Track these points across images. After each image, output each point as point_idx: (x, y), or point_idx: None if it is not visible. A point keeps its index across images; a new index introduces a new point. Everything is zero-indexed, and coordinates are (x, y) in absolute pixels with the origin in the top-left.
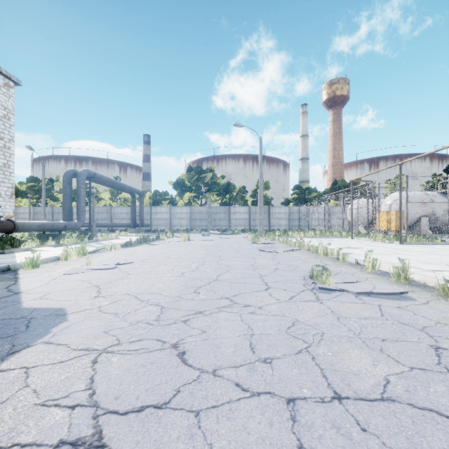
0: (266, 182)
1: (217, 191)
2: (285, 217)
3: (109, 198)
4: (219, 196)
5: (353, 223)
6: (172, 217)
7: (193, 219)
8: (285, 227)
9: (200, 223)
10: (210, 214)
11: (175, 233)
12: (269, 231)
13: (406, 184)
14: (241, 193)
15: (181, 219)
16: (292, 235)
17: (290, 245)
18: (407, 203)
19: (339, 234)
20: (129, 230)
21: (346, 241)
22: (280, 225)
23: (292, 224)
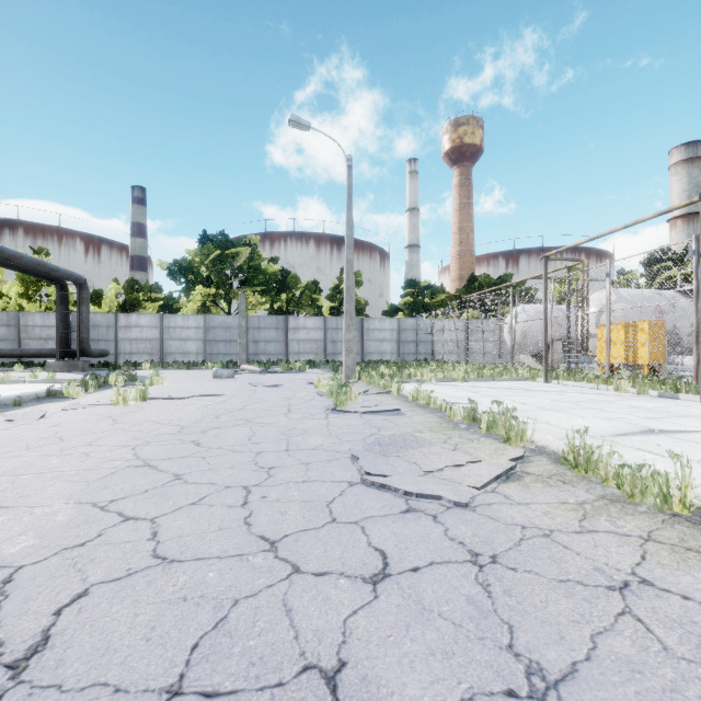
0: (357, 272)
1: (262, 285)
2: (391, 337)
3: (19, 294)
4: (267, 296)
5: (540, 349)
6: (164, 335)
7: (210, 340)
8: (392, 356)
9: (225, 348)
10: (243, 329)
11: (165, 370)
12: (366, 364)
13: (696, 255)
14: (310, 292)
15: (185, 340)
16: (420, 375)
17: (451, 420)
18: (698, 301)
19: (514, 373)
20: (49, 364)
21: (557, 393)
22: (382, 352)
23: (403, 350)
